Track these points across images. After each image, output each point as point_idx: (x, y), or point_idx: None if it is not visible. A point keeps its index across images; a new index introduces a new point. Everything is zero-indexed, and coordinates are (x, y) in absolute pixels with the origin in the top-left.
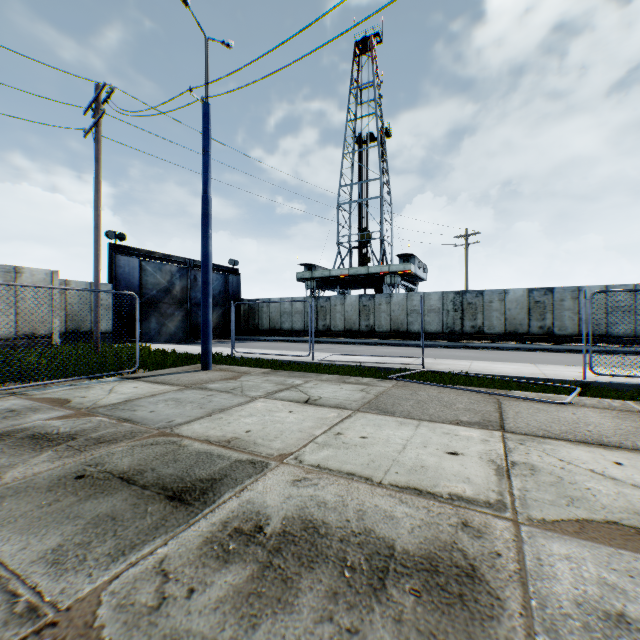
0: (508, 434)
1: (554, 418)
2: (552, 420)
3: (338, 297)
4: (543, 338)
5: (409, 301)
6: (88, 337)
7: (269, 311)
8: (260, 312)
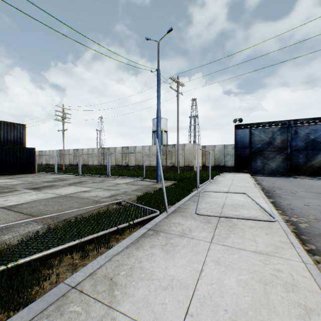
0: None
1: None
2: None
3: None
4: None
5: None
6: (222, 168)
7: None
8: None
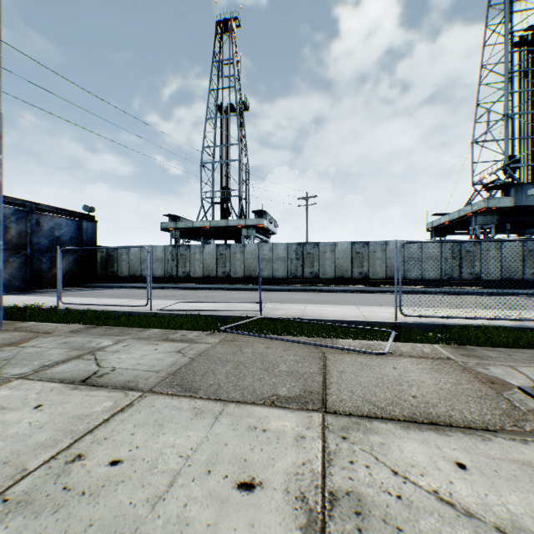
0: (330, 417)
1: (378, 378)
2: (377, 381)
3: (197, 246)
4: (362, 281)
5: (260, 250)
6: None
7: (129, 258)
8: (119, 259)
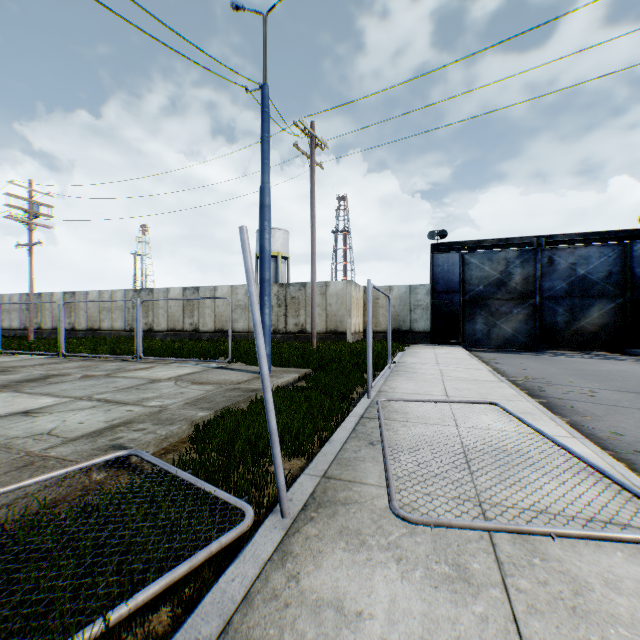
0: None
1: None
2: None
3: None
4: None
5: None
6: (407, 336)
7: None
8: None
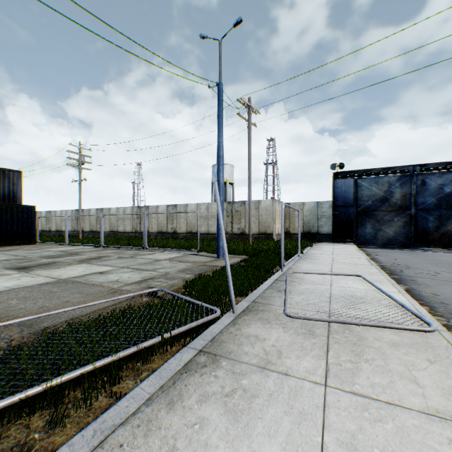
0: None
1: None
2: None
3: None
4: None
5: None
6: (315, 236)
7: None
8: None
